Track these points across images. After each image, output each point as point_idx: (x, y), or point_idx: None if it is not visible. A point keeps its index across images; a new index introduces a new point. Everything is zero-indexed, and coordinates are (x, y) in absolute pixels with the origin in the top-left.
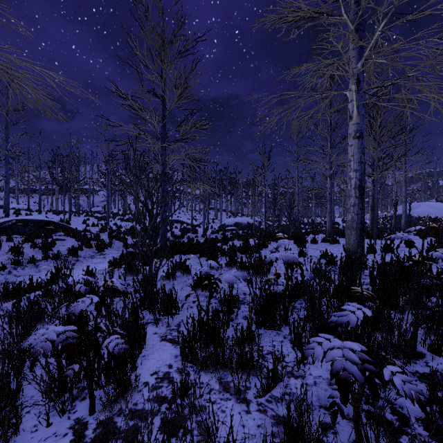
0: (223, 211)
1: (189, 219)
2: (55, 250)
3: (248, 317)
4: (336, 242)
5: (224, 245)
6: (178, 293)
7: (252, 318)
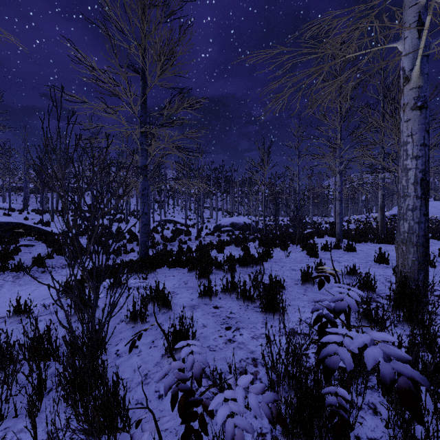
0: (218, 210)
1: (183, 219)
2: (18, 260)
3: (268, 435)
4: (351, 249)
5: (220, 253)
6: (144, 355)
7: (275, 438)
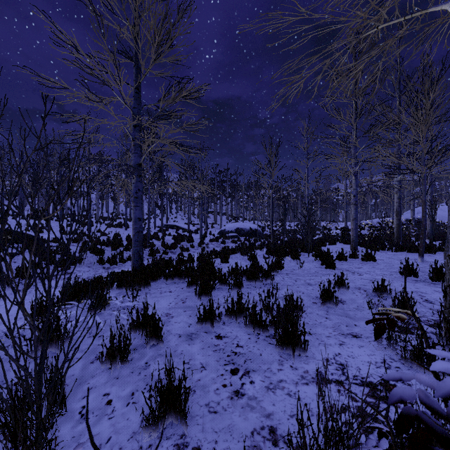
0: (223, 215)
1: (186, 224)
2: None
3: None
4: (370, 259)
5: (224, 262)
6: (117, 418)
7: None
